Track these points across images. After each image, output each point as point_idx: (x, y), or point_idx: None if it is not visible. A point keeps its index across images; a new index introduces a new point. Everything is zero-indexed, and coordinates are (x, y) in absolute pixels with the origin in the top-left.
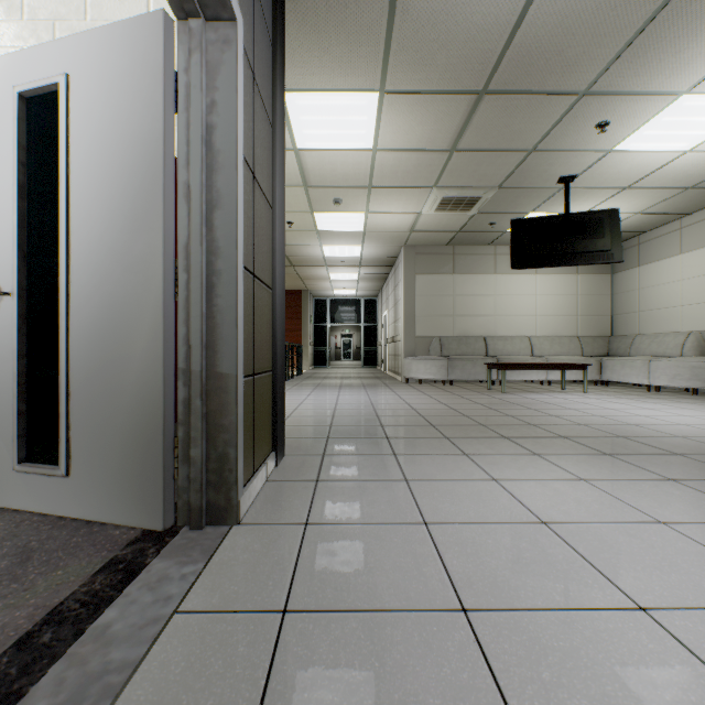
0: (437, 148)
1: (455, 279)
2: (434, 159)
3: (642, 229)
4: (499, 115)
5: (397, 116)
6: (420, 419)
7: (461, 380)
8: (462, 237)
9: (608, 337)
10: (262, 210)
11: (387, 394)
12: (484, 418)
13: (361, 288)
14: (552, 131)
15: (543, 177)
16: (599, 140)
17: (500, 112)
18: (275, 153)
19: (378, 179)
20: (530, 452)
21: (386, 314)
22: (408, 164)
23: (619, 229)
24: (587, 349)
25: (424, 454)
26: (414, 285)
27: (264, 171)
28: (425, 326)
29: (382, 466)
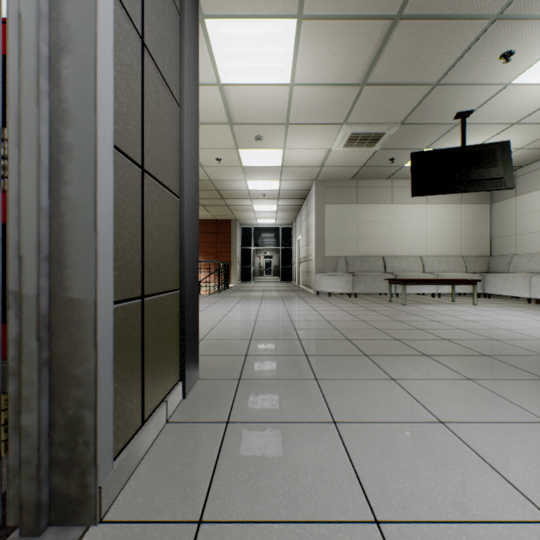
0: (349, 82)
1: (358, 208)
2: (346, 94)
3: (520, 164)
4: (410, 44)
5: (313, 46)
6: (335, 332)
7: (363, 293)
8: (364, 172)
9: (488, 257)
10: (161, 97)
11: (302, 306)
12: (395, 331)
13: (279, 217)
14: (458, 63)
15: (442, 113)
16: (501, 72)
17: (412, 41)
18: (183, 43)
19: (294, 115)
20: (461, 375)
21: (299, 238)
22: (321, 100)
23: (510, 159)
24: (470, 267)
25: (348, 378)
26: (324, 213)
27: (165, 52)
28: (333, 248)
29: (304, 397)
